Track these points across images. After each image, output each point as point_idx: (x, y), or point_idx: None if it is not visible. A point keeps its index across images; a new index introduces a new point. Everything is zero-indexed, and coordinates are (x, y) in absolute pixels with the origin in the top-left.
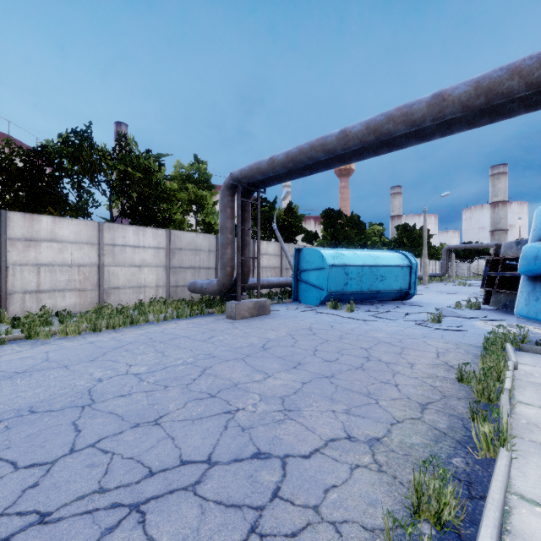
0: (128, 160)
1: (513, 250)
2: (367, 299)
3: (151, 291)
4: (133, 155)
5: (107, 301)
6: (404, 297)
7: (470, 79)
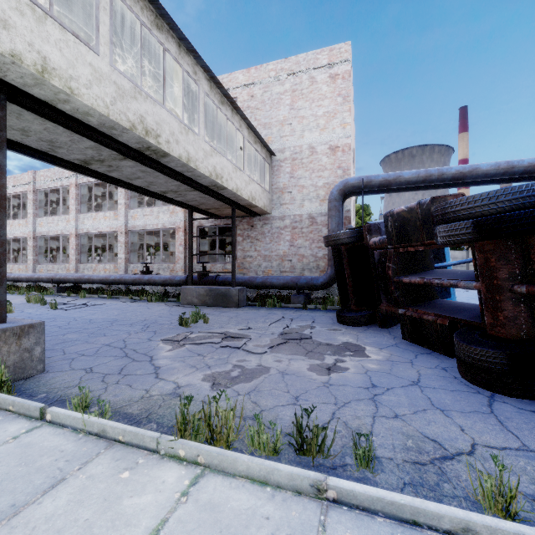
0: None
1: None
2: None
3: None
4: None
5: None
6: None
7: None
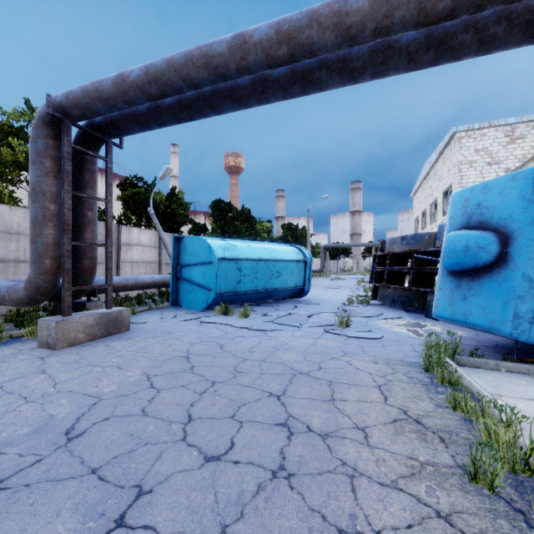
0: None
1: (399, 245)
2: (262, 299)
3: None
4: None
5: None
6: (299, 295)
7: None
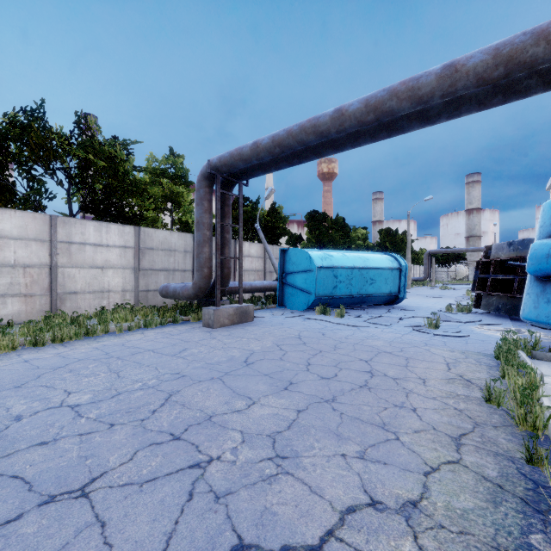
0: (89, 145)
1: (505, 252)
2: (356, 304)
3: (117, 296)
4: (94, 140)
5: (62, 308)
6: (393, 301)
7: (487, 47)
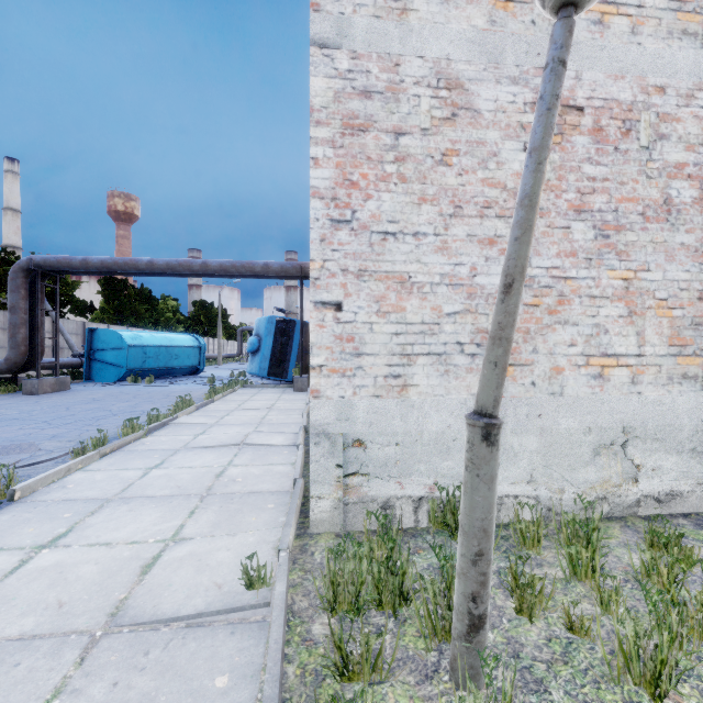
0: None
1: None
2: (163, 375)
3: None
4: None
5: None
6: (196, 373)
7: (218, 262)
